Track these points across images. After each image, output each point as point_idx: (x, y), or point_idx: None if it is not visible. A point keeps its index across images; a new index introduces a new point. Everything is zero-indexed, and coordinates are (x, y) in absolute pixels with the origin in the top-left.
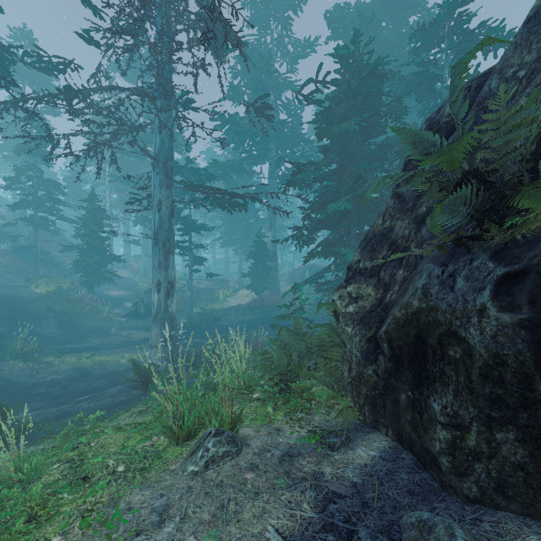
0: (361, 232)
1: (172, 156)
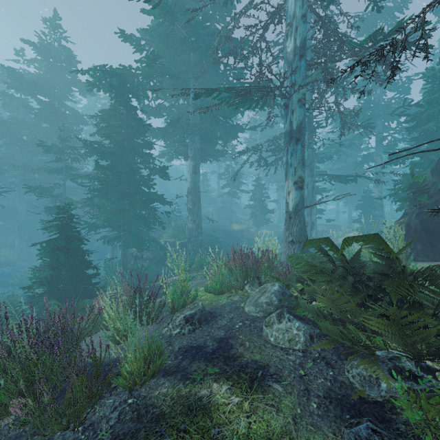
0: None
1: (313, 161)
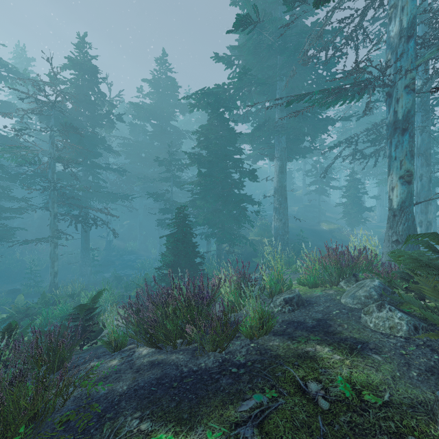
0: None
1: (430, 147)
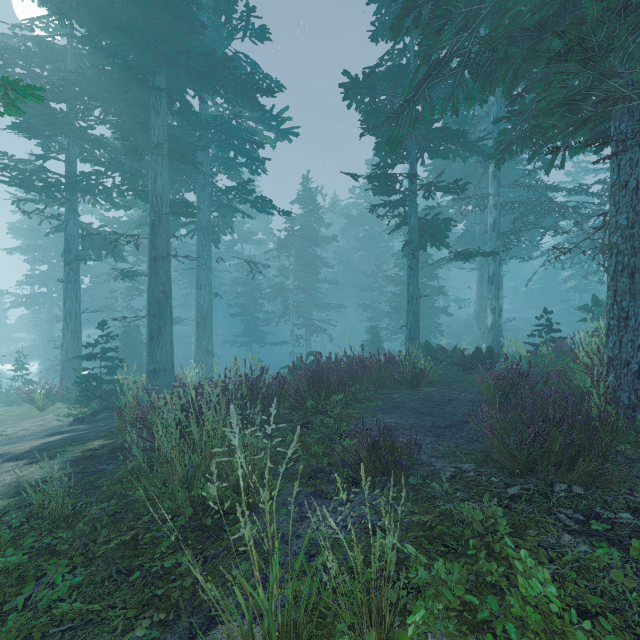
0: None
1: None
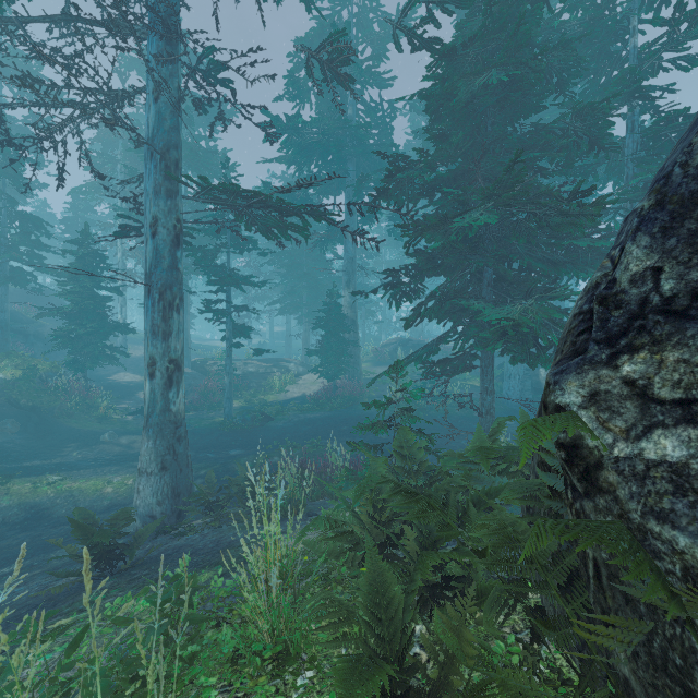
0: (500, 277)
1: (176, 142)
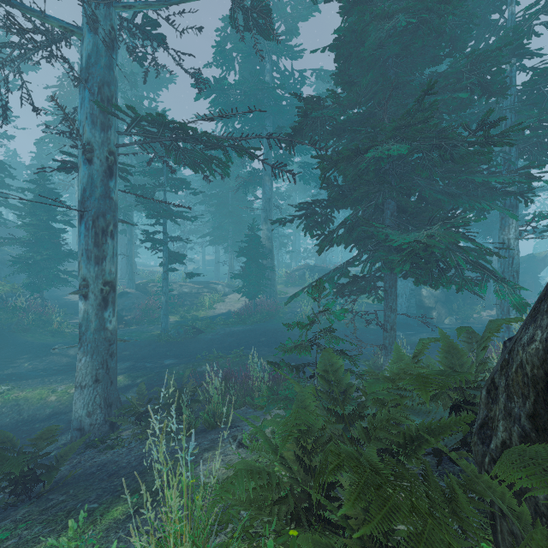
0: (401, 209)
1: (108, 79)
